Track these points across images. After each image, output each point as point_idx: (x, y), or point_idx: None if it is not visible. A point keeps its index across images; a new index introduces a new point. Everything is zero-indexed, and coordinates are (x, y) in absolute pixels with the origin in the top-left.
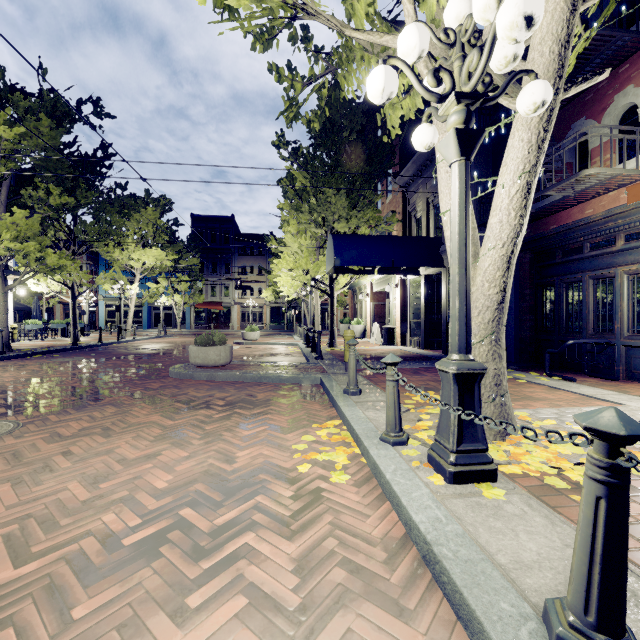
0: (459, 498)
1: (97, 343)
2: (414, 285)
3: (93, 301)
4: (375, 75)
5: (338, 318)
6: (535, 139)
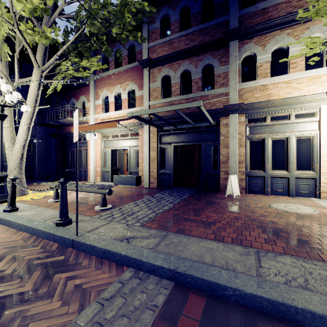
0: None
1: None
2: None
3: None
4: None
5: None
6: (30, 116)
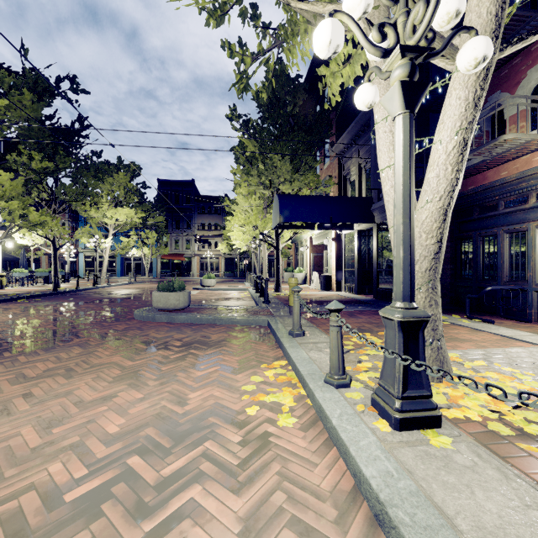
0: (407, 447)
1: (75, 289)
2: (348, 239)
3: (74, 253)
4: (322, 27)
5: (282, 267)
6: (472, 97)
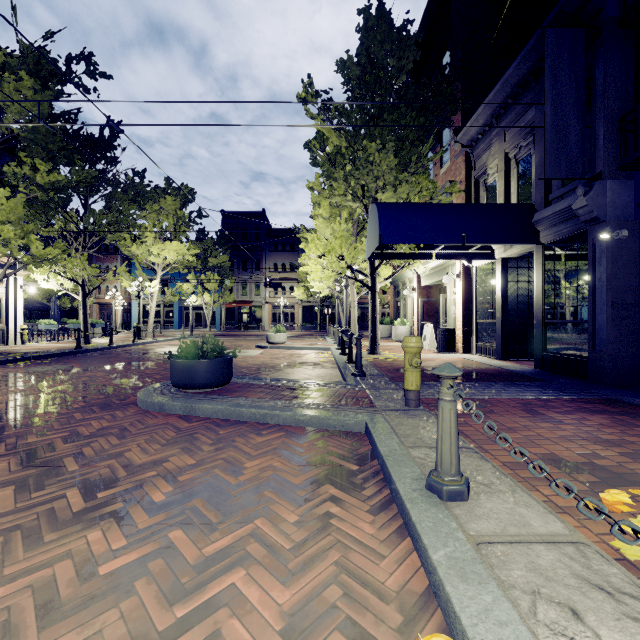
0: None
1: (106, 346)
2: (483, 274)
3: (127, 301)
4: None
5: None
6: None
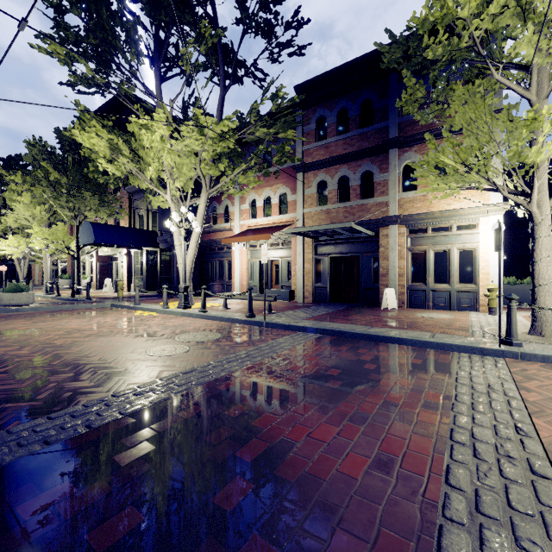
0: (185, 310)
1: None
2: (138, 255)
3: None
4: (168, 223)
5: (36, 274)
6: (199, 235)
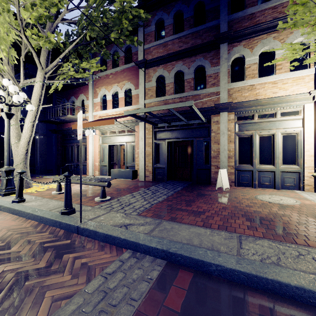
0: (4, 197)
1: None
2: None
3: None
4: None
5: None
6: (34, 115)
